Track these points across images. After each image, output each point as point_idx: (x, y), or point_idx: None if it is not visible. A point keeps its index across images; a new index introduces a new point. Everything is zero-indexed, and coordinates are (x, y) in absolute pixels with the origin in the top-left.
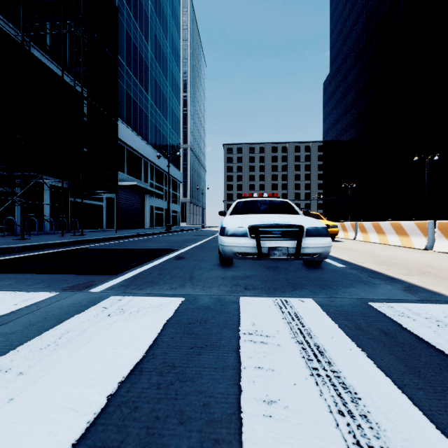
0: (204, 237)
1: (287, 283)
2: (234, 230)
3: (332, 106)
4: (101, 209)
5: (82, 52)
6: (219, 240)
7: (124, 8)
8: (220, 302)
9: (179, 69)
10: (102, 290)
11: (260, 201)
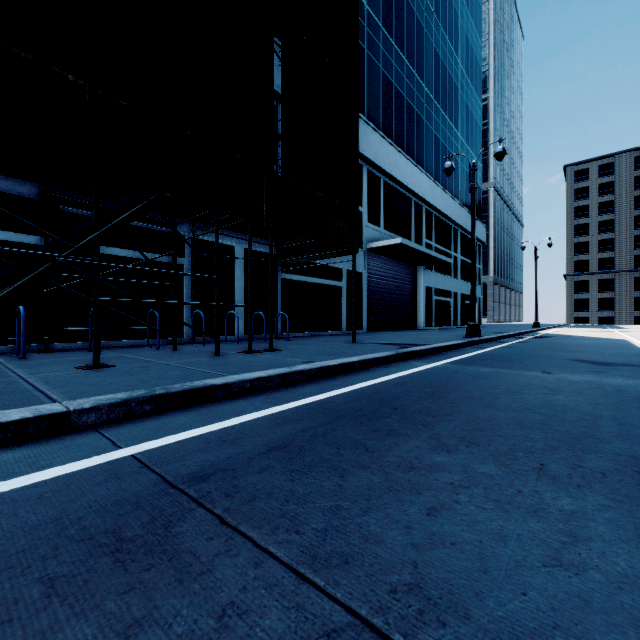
0: None
1: None
2: None
3: None
4: (338, 294)
5: None
6: None
7: None
8: None
9: (479, 33)
10: None
11: None
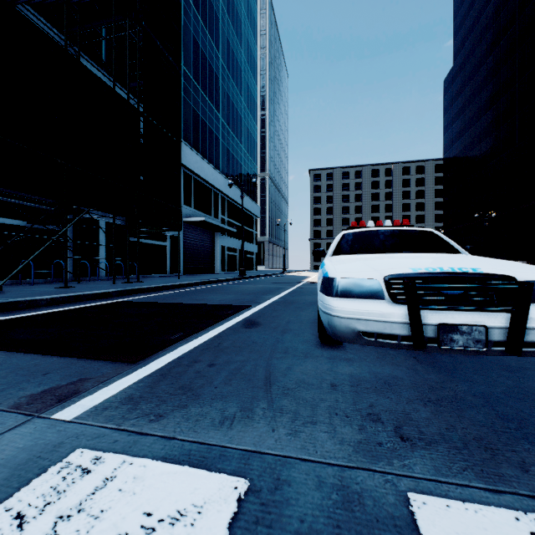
0: (286, 286)
1: (500, 421)
2: (354, 285)
3: (457, 109)
4: (165, 250)
5: (137, 58)
6: (321, 303)
7: (191, 10)
8: (354, 521)
9: (256, 81)
10: (79, 416)
11: (384, 232)
